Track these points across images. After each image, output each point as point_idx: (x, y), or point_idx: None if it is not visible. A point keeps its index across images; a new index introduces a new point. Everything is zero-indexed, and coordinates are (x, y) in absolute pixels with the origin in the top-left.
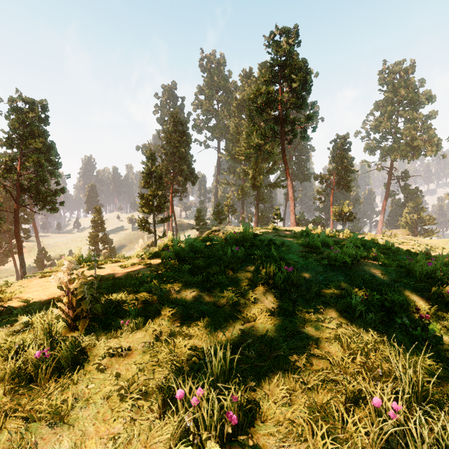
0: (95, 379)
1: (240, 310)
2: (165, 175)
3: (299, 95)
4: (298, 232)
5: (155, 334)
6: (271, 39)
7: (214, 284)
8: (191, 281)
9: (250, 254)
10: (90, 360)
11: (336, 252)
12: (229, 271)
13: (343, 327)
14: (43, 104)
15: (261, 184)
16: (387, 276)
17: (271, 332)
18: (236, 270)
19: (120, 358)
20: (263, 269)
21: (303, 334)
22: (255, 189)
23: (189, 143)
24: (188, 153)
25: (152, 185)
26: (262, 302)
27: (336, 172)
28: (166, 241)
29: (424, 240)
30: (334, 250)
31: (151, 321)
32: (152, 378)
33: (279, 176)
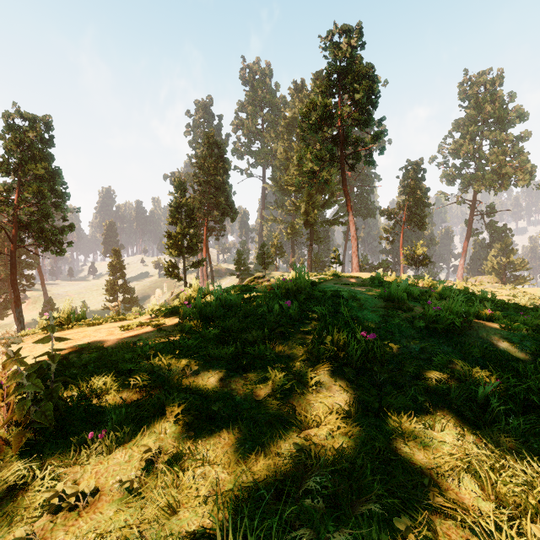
0: None
1: (294, 404)
2: (198, 210)
3: (364, 109)
4: (367, 279)
5: (146, 458)
6: (329, 40)
7: (253, 358)
8: (218, 354)
9: (306, 311)
10: (15, 517)
11: (435, 309)
12: (276, 337)
13: (472, 442)
14: (46, 121)
15: (315, 220)
16: (518, 345)
17: (347, 451)
18: (287, 335)
19: (73, 513)
20: (327, 334)
21: (403, 454)
22: (308, 227)
23: (228, 170)
24: (226, 183)
25: (182, 221)
26: (329, 390)
27: (407, 206)
28: (190, 292)
29: (518, 290)
30: (433, 306)
31: (147, 426)
32: None
33: (337, 211)
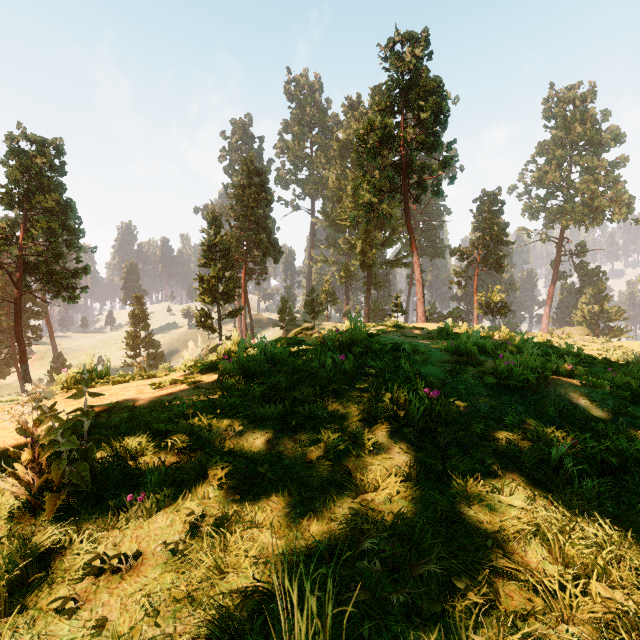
0: (52, 633)
1: (350, 467)
2: (235, 249)
3: (431, 131)
4: (434, 331)
5: (190, 522)
6: (389, 49)
7: (303, 418)
8: (263, 413)
9: (363, 366)
10: (55, 580)
11: (508, 364)
12: (329, 395)
13: (542, 505)
14: (56, 145)
15: (374, 261)
16: (599, 404)
17: (407, 515)
18: (341, 393)
19: (116, 576)
20: (386, 391)
21: (468, 519)
22: (365, 269)
23: (270, 202)
24: (268, 217)
25: (216, 263)
26: (387, 452)
27: (482, 245)
28: (229, 345)
29: (612, 343)
30: (505, 360)
31: (189, 490)
32: (169, 635)
33: (400, 250)
